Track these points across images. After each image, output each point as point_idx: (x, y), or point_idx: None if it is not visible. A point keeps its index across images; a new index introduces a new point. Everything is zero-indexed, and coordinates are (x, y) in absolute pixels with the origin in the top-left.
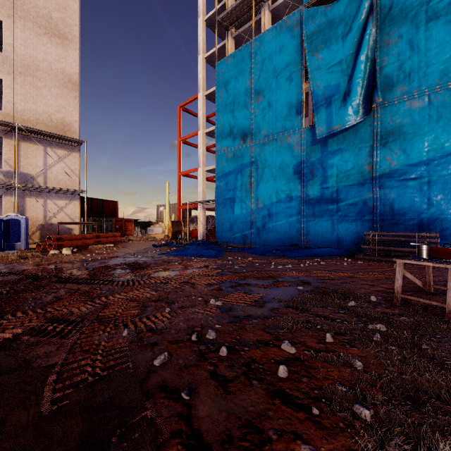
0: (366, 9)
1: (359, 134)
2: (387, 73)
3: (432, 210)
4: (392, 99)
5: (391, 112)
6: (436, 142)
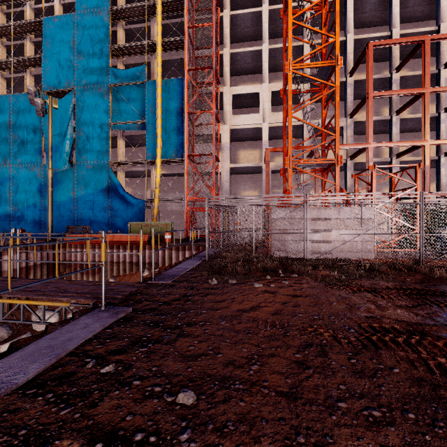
0: (70, 112)
1: (68, 175)
2: (79, 148)
3: (94, 216)
4: (81, 161)
5: (81, 167)
6: (95, 186)
